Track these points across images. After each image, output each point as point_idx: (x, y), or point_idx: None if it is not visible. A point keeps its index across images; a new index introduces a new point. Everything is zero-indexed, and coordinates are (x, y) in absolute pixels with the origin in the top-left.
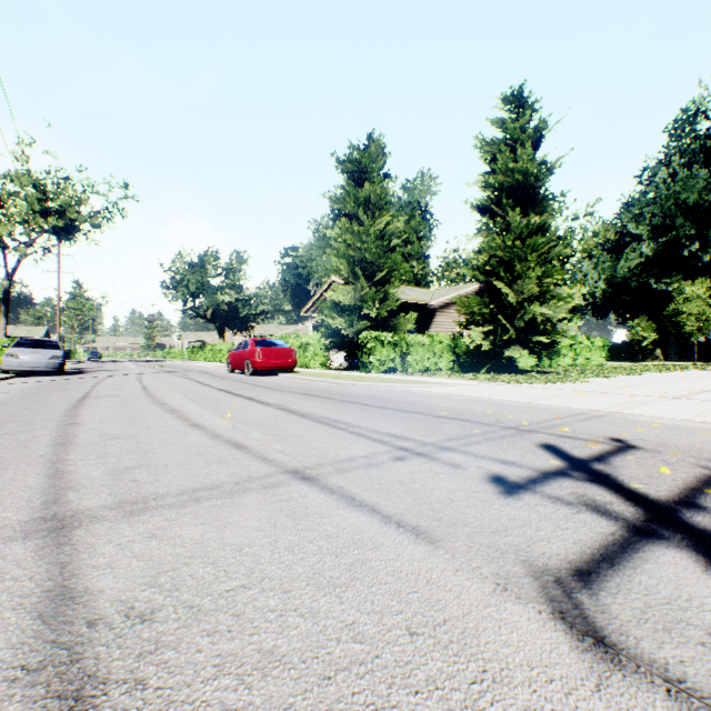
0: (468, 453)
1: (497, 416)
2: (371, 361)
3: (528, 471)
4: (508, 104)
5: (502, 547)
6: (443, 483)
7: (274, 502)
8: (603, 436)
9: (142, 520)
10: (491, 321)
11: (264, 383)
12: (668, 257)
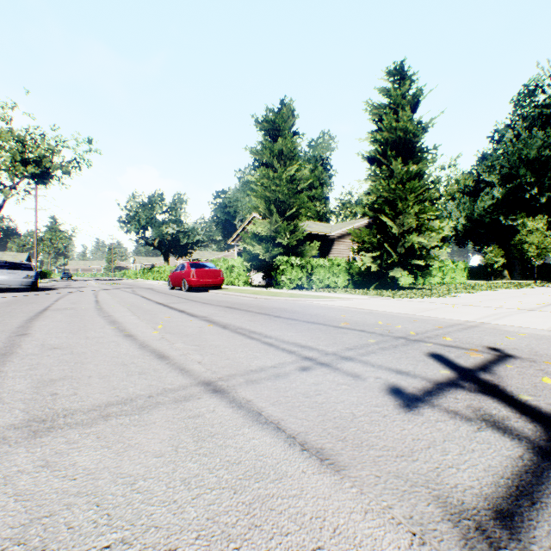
0: (366, 363)
1: (387, 326)
2: (283, 280)
3: (422, 382)
4: (391, 76)
5: (411, 476)
6: (346, 396)
7: (182, 419)
8: (481, 345)
9: (42, 443)
10: (378, 248)
11: (196, 298)
12: (513, 199)
